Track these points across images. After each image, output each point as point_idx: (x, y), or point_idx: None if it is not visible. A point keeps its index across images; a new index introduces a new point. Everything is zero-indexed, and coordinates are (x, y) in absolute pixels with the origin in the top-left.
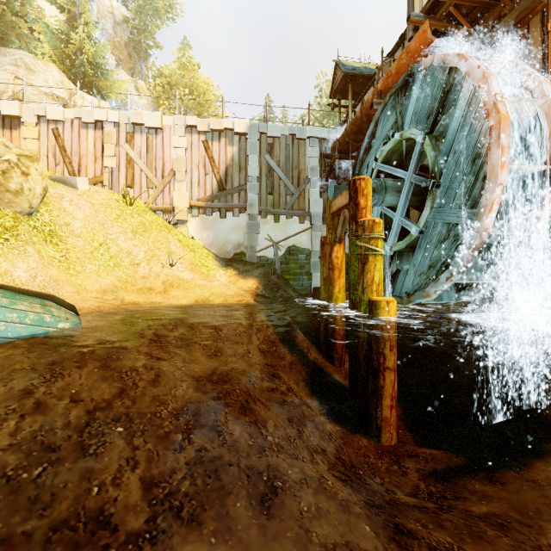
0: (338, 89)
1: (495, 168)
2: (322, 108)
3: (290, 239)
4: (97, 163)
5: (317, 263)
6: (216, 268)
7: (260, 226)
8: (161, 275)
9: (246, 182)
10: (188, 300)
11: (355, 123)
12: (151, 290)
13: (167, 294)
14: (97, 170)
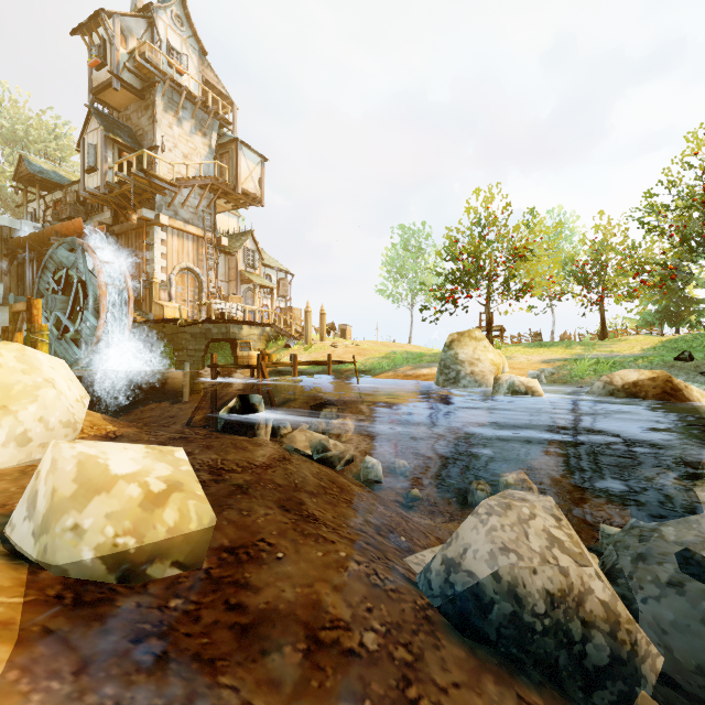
0: (25, 178)
1: (101, 310)
2: (2, 129)
3: None
4: None
5: None
6: None
7: None
8: None
9: None
10: None
11: (39, 237)
12: None
13: None
14: None
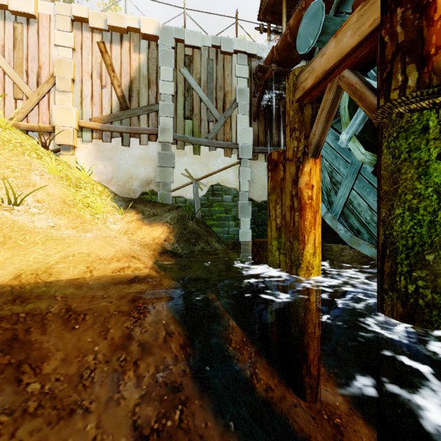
0: (268, 6)
1: None
2: None
3: (213, 176)
4: None
5: (246, 206)
6: (106, 210)
7: (176, 159)
8: None
9: (157, 102)
10: (1, 274)
11: (307, 5)
12: None
13: None
14: None
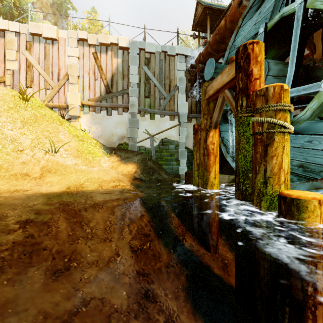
0: (199, 22)
1: None
2: None
3: (163, 133)
4: (0, 65)
5: (183, 152)
6: (100, 155)
7: (139, 123)
8: (41, 161)
9: (128, 87)
10: (60, 187)
11: (219, 32)
12: (26, 176)
13: (42, 179)
14: (0, 71)
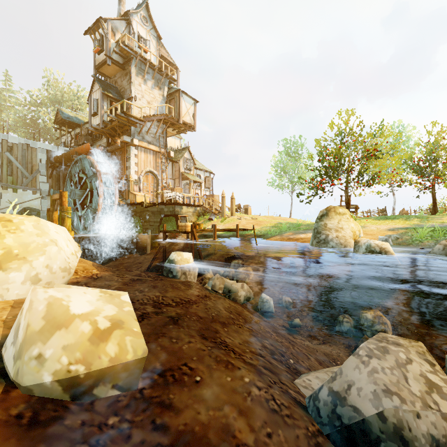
0: (60, 122)
1: (100, 198)
2: (50, 95)
3: (26, 203)
4: None
5: (45, 217)
6: None
7: (2, 194)
8: None
9: None
10: None
11: (67, 155)
12: None
13: None
14: None
